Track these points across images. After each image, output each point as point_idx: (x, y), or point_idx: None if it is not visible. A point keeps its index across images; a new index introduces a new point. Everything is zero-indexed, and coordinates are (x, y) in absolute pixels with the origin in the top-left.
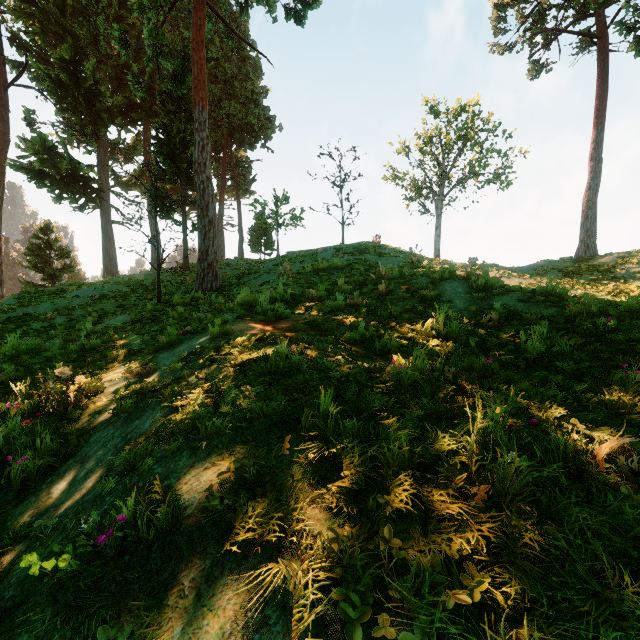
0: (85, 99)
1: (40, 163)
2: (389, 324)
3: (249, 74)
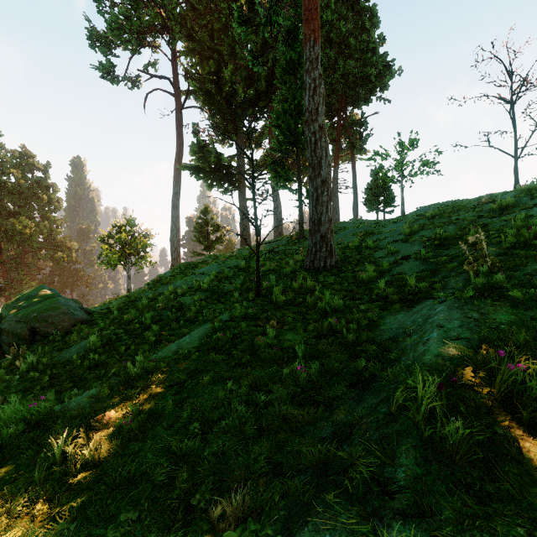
0: (226, 101)
1: (197, 161)
2: None
3: (364, 25)
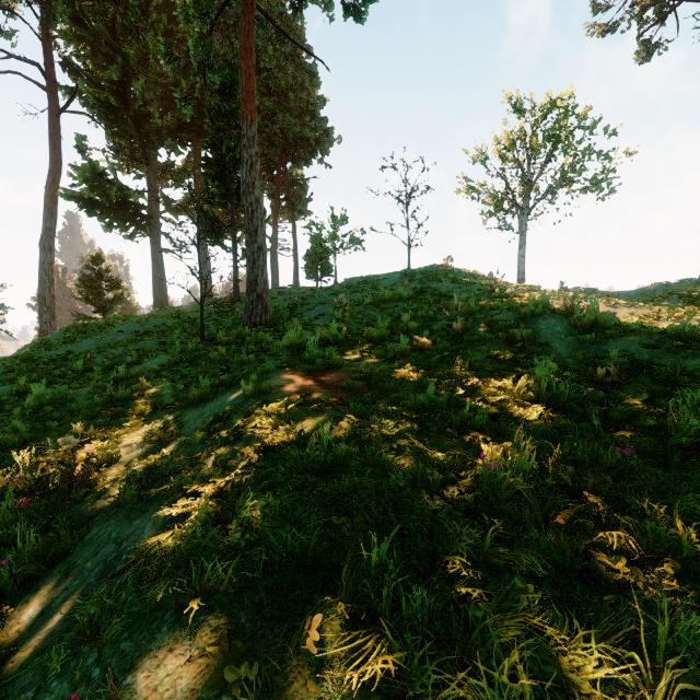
0: (134, 121)
1: (90, 191)
2: (469, 379)
3: (305, 83)
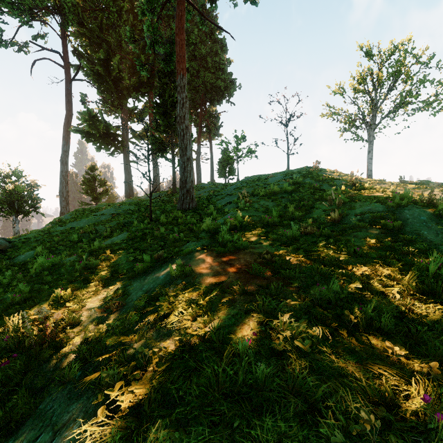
0: (113, 83)
1: (88, 127)
2: (357, 267)
3: (217, 51)
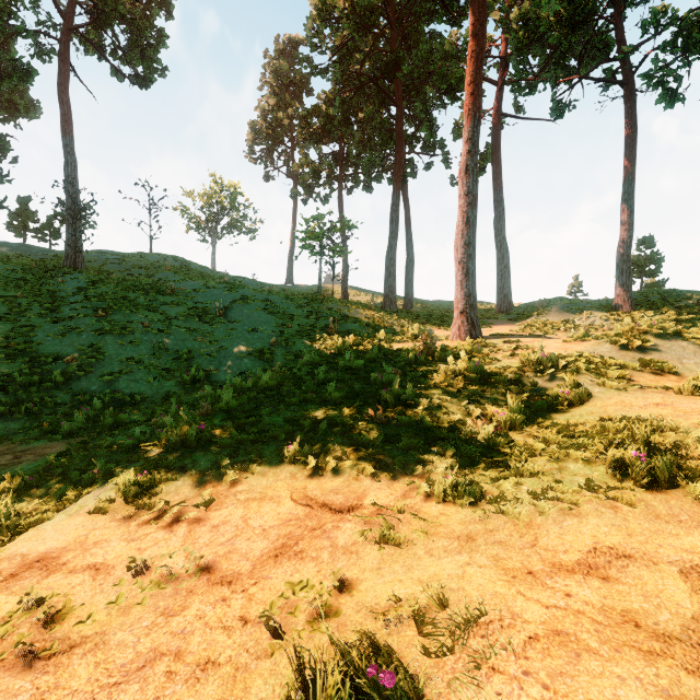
0: None
1: None
2: None
3: (9, 46)
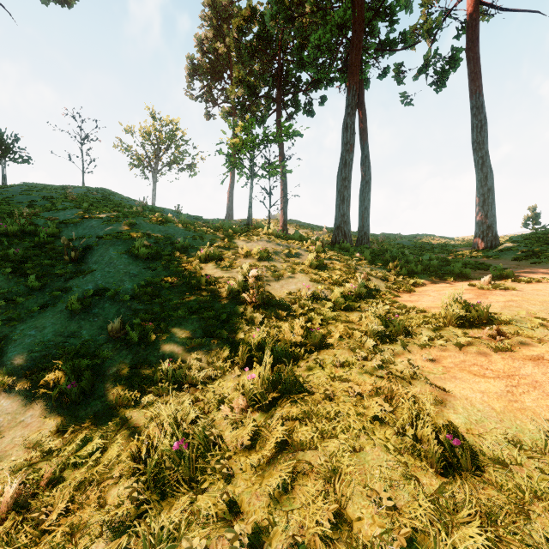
0: None
1: None
2: None
3: None
